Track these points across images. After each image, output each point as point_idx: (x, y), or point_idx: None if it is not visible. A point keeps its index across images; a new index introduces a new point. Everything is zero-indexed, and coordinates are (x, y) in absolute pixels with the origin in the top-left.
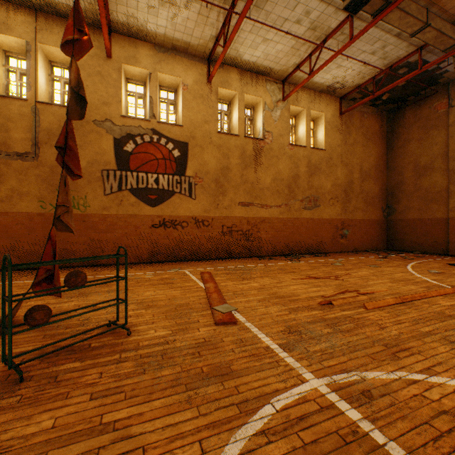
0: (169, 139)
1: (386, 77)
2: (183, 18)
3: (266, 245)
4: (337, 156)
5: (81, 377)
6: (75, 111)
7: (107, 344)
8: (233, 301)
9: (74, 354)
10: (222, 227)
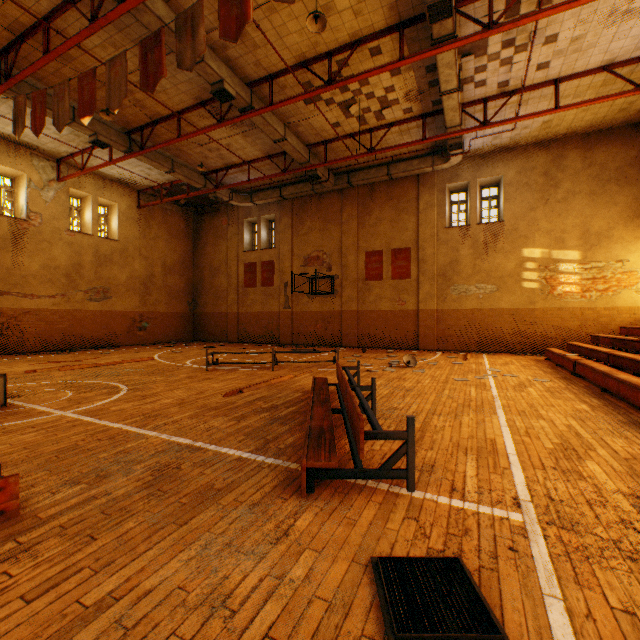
0: None
1: (174, 188)
2: None
3: (34, 340)
4: (135, 248)
5: None
6: None
7: None
8: None
9: None
10: None
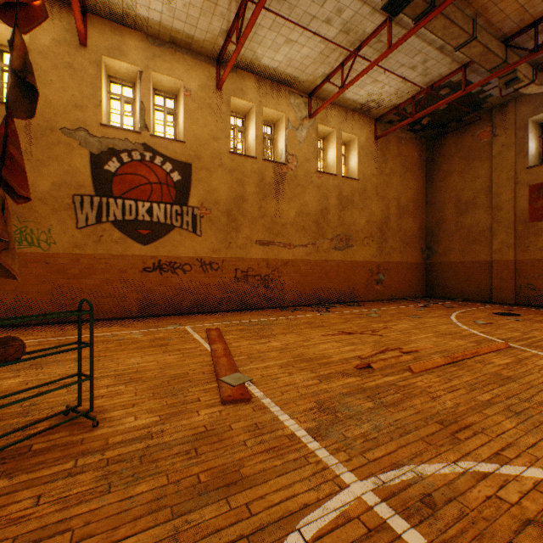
0: (167, 158)
1: (426, 97)
2: (184, 3)
3: (290, 293)
4: (372, 187)
5: (3, 507)
6: (20, 105)
7: (59, 444)
8: (247, 368)
9: (0, 465)
10: (235, 271)
